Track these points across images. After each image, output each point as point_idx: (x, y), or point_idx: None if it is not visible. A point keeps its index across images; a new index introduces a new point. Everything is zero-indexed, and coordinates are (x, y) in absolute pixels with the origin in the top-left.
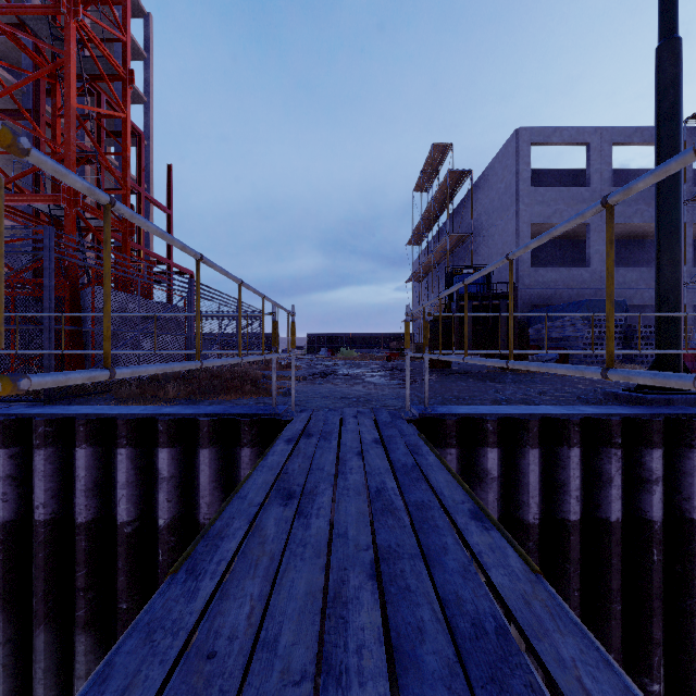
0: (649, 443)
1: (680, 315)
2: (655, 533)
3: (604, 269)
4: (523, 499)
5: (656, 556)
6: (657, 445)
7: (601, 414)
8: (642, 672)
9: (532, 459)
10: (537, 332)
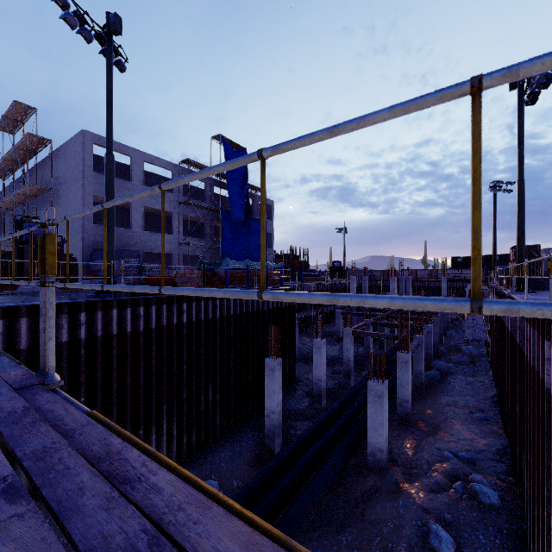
0: (80, 310)
1: (113, 263)
2: (82, 343)
3: (140, 231)
4: (19, 340)
5: (83, 351)
6: (83, 311)
7: (64, 302)
8: (78, 396)
9: (23, 322)
10: (96, 266)
